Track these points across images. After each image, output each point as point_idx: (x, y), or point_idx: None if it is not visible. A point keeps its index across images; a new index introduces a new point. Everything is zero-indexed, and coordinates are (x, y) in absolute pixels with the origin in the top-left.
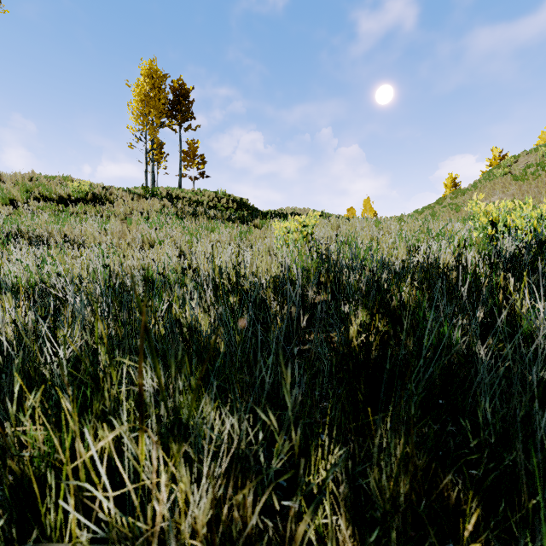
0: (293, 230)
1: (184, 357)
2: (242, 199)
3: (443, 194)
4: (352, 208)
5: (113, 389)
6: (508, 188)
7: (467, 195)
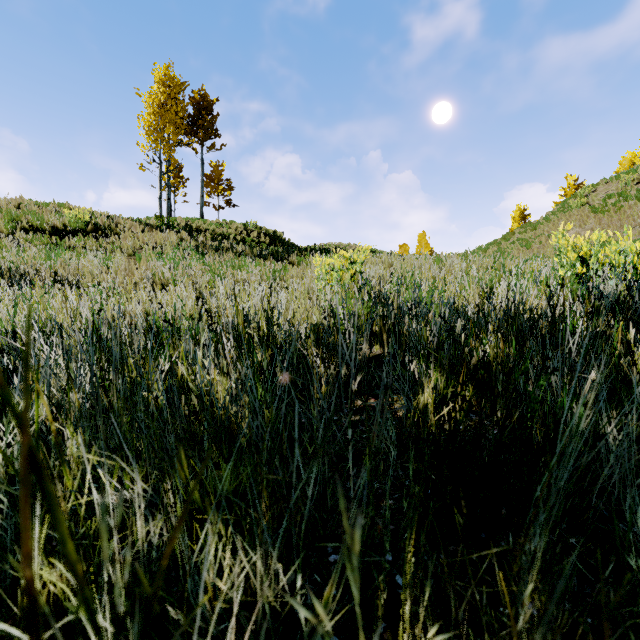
0: (339, 268)
1: (180, 452)
2: (276, 232)
3: (510, 229)
4: (405, 244)
5: (83, 489)
6: (585, 222)
7: (538, 230)
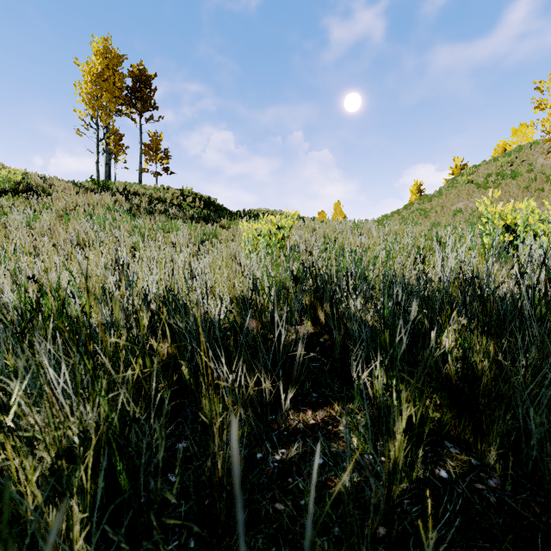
0: (266, 232)
1: None
2: (210, 198)
3: (409, 200)
4: (323, 211)
5: None
6: (472, 196)
7: (433, 201)
